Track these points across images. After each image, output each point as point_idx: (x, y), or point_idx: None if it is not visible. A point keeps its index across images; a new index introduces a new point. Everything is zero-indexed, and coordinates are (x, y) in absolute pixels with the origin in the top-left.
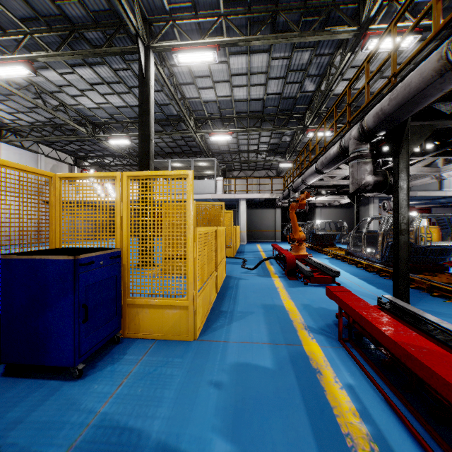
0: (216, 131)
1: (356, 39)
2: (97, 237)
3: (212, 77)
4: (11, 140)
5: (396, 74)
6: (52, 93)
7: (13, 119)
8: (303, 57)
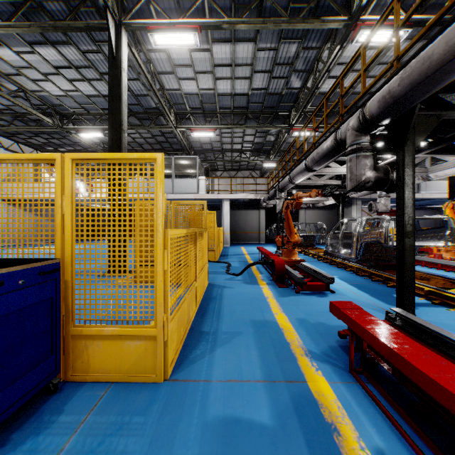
0: (198, 127)
1: (346, 31)
2: (28, 243)
3: (194, 66)
4: None
5: (400, 57)
6: (9, 76)
7: None
8: (290, 50)
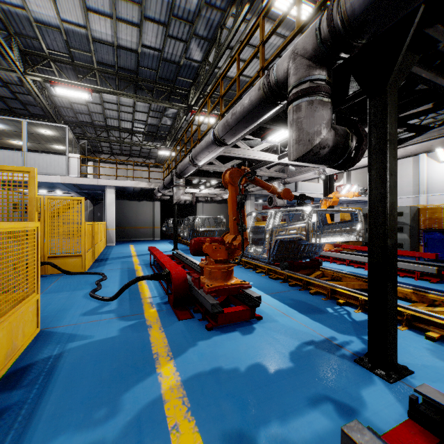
0: (64, 81)
1: None
2: None
3: None
4: None
5: None
6: None
7: None
8: (191, 0)
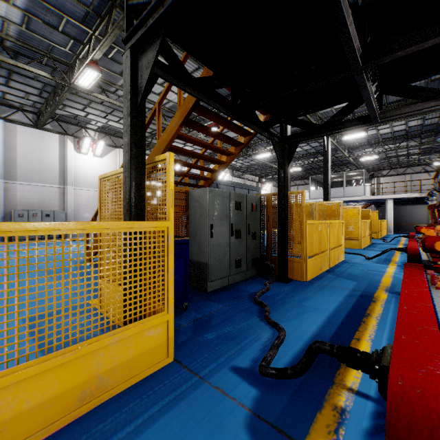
0: (365, 154)
1: None
2: None
3: None
4: (237, 175)
5: None
6: None
7: (240, 165)
8: None
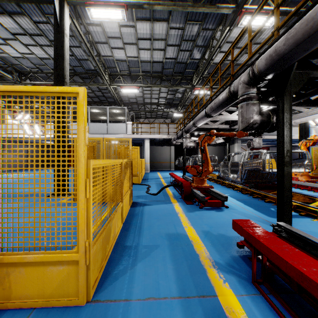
0: (126, 85)
1: (234, 16)
2: None
3: (123, 39)
4: None
5: (280, 28)
6: None
7: None
8: (193, 29)
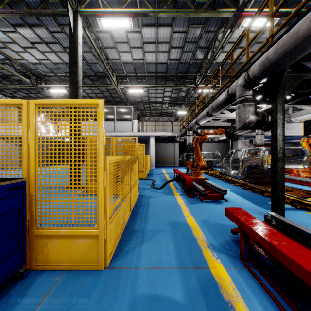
0: (132, 86)
1: (235, 19)
2: (2, 167)
3: (129, 43)
4: None
5: (274, 35)
6: None
7: None
8: (196, 32)
